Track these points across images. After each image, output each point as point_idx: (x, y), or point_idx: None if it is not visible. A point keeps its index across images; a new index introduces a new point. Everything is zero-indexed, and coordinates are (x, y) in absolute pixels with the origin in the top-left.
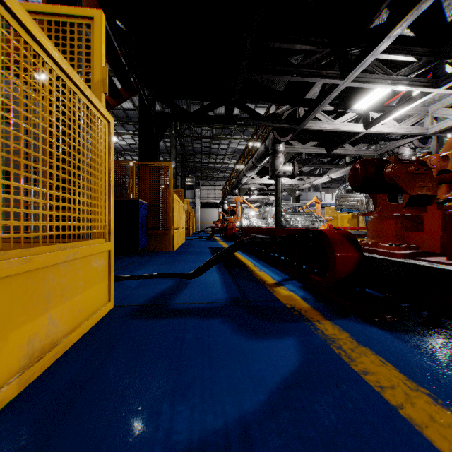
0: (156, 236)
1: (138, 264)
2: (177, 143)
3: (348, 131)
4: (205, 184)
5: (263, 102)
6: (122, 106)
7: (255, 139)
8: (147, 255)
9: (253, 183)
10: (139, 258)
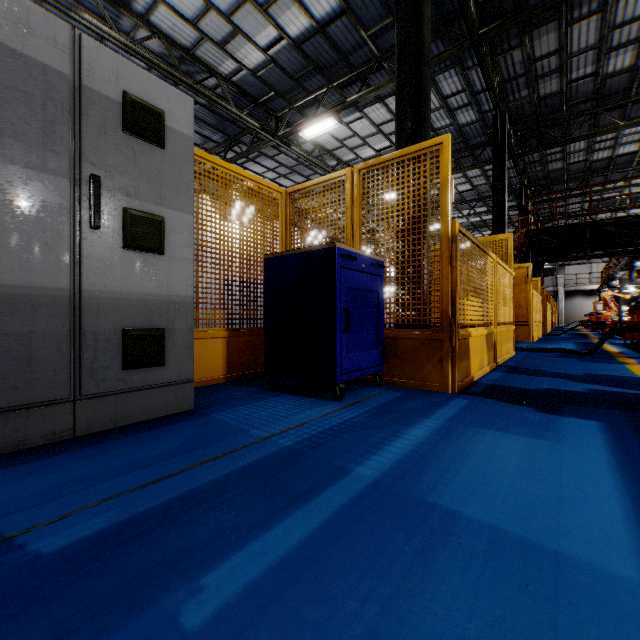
0: None
1: None
2: None
3: None
4: (572, 263)
5: None
6: (482, 219)
7: None
8: None
9: None
10: None
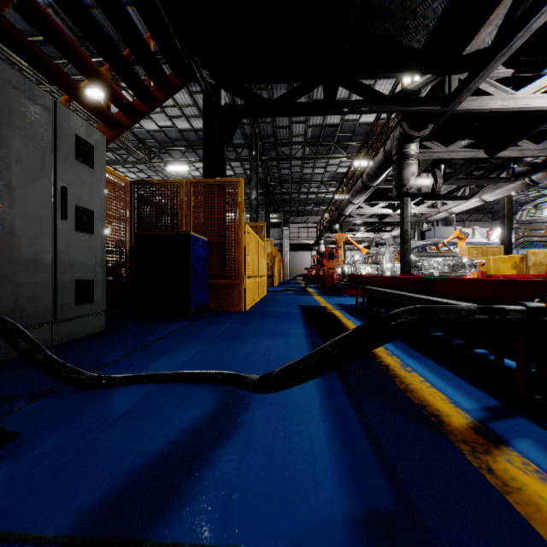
0: (220, 289)
1: (178, 338)
2: (260, 169)
3: (533, 114)
4: (295, 221)
5: (385, 73)
6: (193, 126)
7: (362, 156)
8: (203, 318)
9: (360, 215)
10: (188, 323)
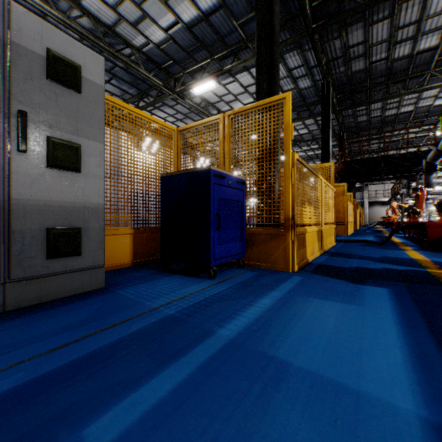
0: None
1: None
2: None
3: None
4: (373, 183)
5: None
6: (315, 153)
7: None
8: None
9: None
10: None
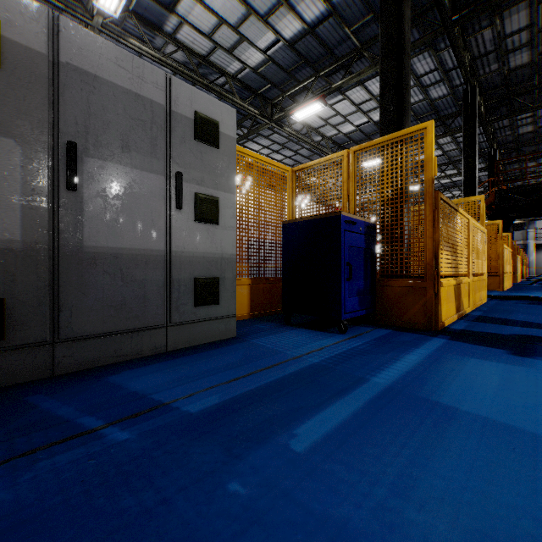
0: None
1: None
2: None
3: None
4: (541, 218)
5: None
6: (452, 180)
7: None
8: None
9: None
10: None
